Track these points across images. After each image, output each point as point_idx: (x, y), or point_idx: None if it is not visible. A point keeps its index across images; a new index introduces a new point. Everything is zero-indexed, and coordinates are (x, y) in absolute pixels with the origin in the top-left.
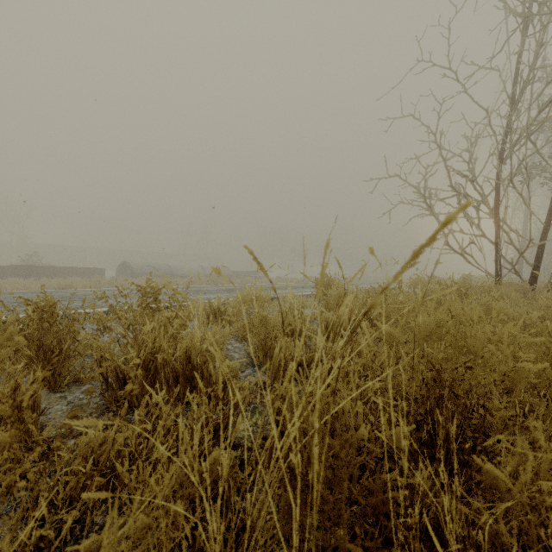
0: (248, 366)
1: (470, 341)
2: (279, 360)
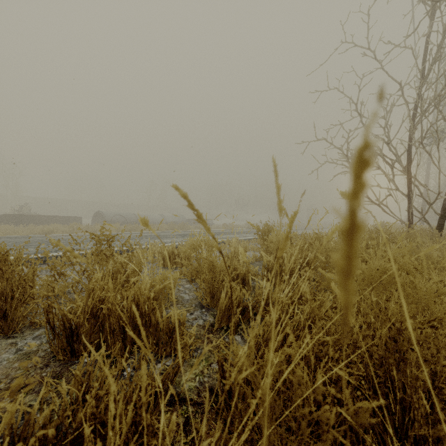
0: (197, 308)
1: (420, 291)
2: (225, 304)
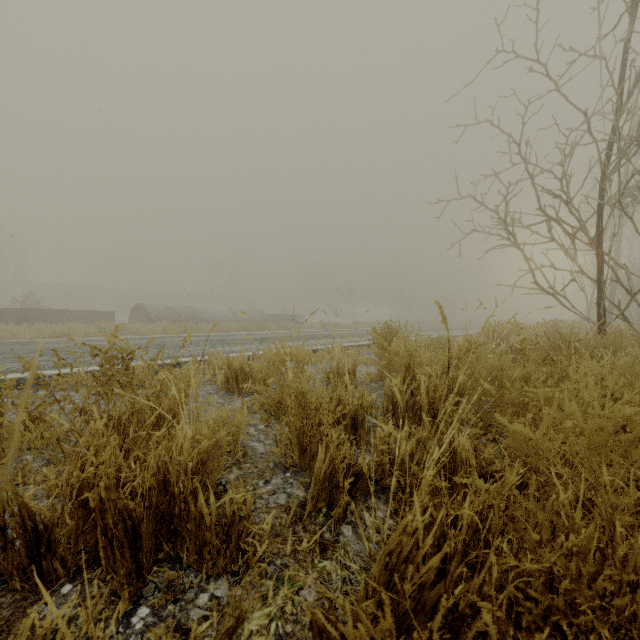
0: (277, 471)
1: None
2: (324, 469)
